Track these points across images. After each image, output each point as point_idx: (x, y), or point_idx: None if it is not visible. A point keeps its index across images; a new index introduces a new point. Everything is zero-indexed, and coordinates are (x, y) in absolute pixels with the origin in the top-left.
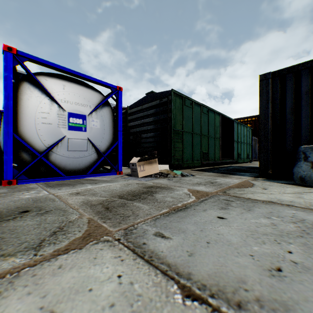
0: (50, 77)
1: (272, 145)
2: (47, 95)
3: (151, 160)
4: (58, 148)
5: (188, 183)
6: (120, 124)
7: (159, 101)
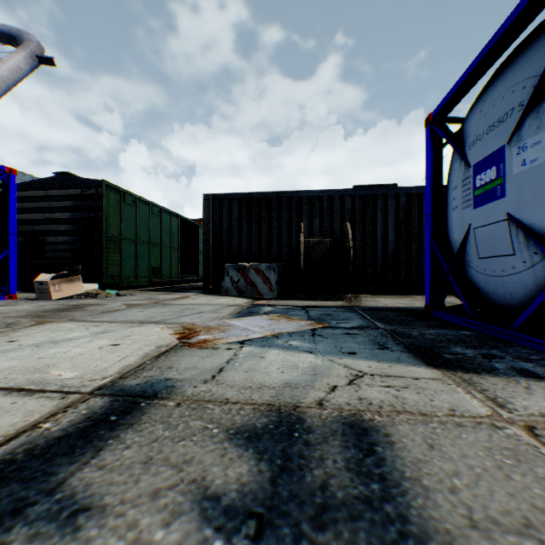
0: None
1: (213, 261)
2: None
3: (73, 277)
4: None
5: (124, 300)
6: (13, 225)
7: (81, 192)
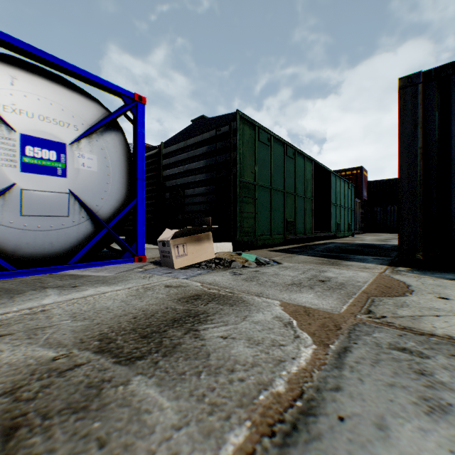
0: None
1: (424, 206)
2: None
3: (199, 235)
4: None
5: (274, 282)
6: (140, 167)
7: (215, 133)
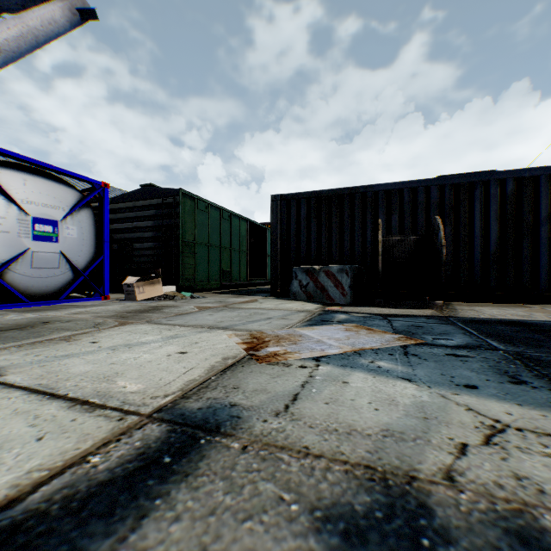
0: (4, 167)
1: (281, 264)
2: (2, 193)
3: (153, 280)
4: (18, 265)
5: (196, 303)
6: (106, 233)
7: (162, 201)
